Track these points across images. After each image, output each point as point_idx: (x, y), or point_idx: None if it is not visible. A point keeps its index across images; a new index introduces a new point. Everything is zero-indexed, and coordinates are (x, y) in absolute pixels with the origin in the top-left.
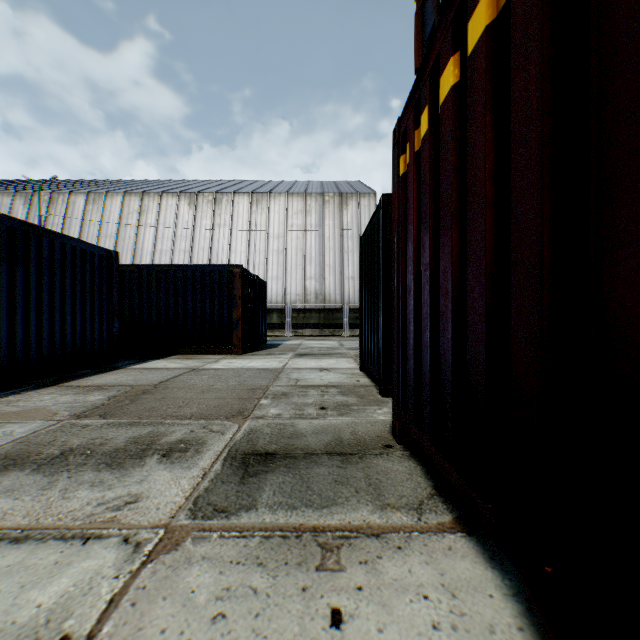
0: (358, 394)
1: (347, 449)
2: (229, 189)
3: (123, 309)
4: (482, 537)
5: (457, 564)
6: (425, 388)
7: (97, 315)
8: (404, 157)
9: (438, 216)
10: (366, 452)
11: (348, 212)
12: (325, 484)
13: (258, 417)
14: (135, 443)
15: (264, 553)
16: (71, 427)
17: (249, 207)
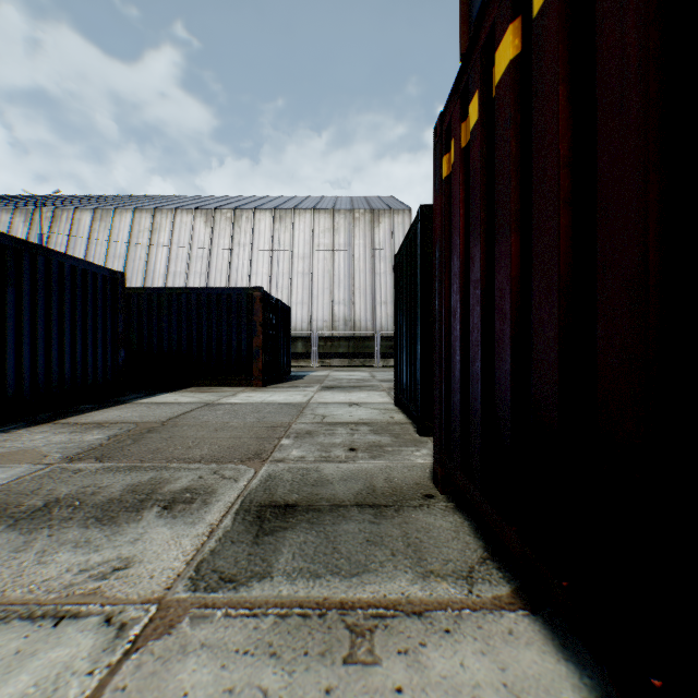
0: (392, 433)
1: (381, 500)
2: (249, 205)
3: (131, 337)
4: (549, 616)
5: (521, 655)
6: (475, 429)
7: (100, 343)
8: (448, 157)
9: (491, 222)
10: (403, 503)
11: (380, 230)
12: (355, 544)
13: (278, 460)
14: (133, 492)
15: (279, 639)
16: (61, 472)
17: (271, 225)
